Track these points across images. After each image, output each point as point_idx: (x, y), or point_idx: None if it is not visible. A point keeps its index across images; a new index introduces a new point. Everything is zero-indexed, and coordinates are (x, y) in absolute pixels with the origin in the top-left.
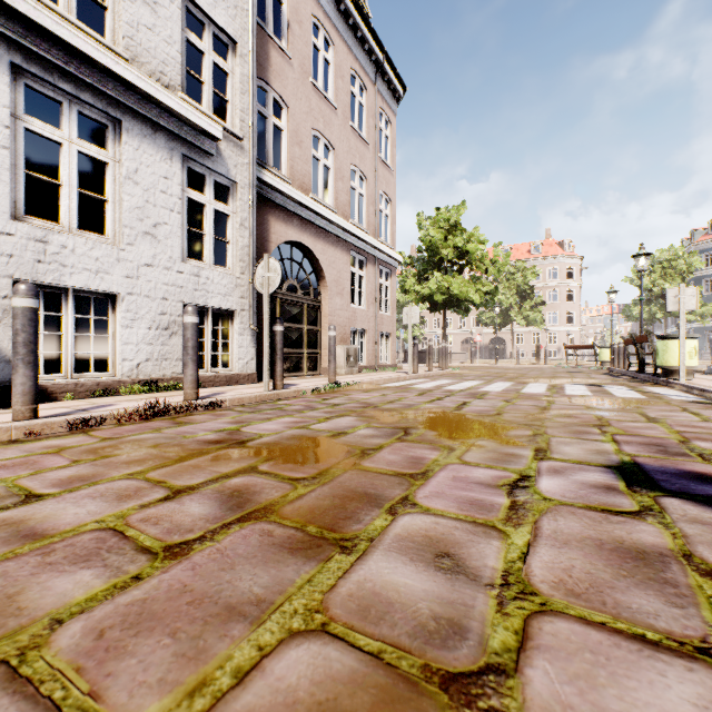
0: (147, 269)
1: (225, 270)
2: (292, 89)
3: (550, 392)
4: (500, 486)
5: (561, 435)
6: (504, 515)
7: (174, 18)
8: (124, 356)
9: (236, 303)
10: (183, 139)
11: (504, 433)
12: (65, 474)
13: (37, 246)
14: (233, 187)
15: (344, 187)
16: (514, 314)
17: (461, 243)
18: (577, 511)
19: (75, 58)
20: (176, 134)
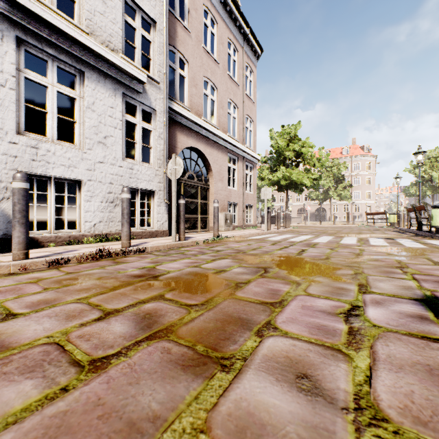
0: (100, 165)
1: (149, 165)
2: (190, 51)
3: (359, 243)
4: (338, 314)
5: (374, 274)
6: (345, 340)
7: (117, 7)
8: (85, 219)
9: (155, 186)
10: (122, 83)
11: (333, 272)
12: (36, 298)
13: (32, 150)
14: (153, 113)
15: (223, 113)
16: (331, 192)
17: (297, 147)
18: (402, 337)
19: (55, 33)
20: (118, 79)
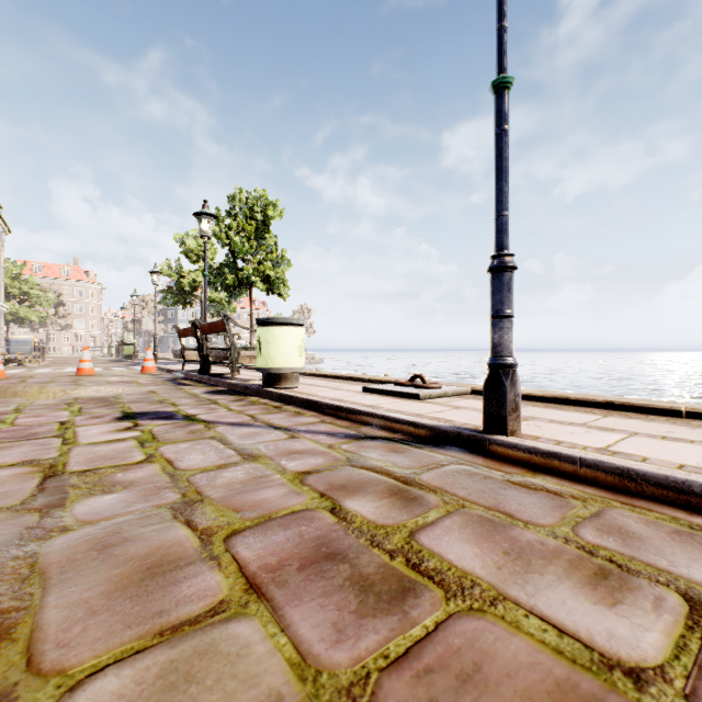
0: None
1: None
2: None
3: None
4: None
5: None
6: None
7: None
8: None
9: None
10: None
11: None
12: None
13: None
14: None
15: None
16: (51, 322)
17: (27, 288)
18: None
19: None
20: None
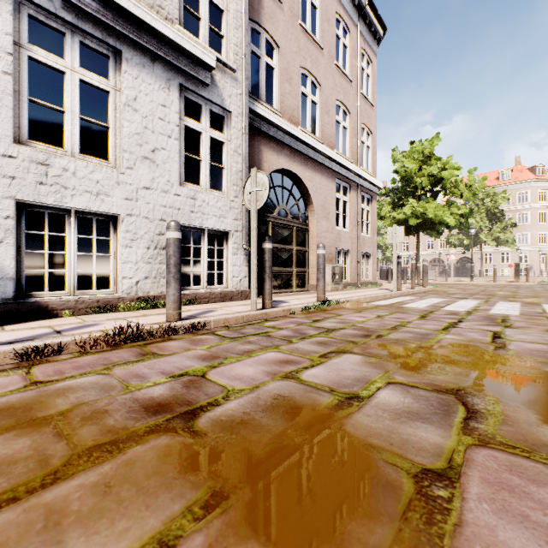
0: (145, 192)
1: (220, 194)
2: (282, 31)
3: None
4: None
5: None
6: None
7: None
8: (123, 274)
9: (230, 224)
10: (179, 70)
11: None
12: None
13: (39, 169)
14: (227, 116)
15: (329, 120)
16: (484, 235)
17: (435, 170)
18: None
19: None
20: (173, 64)
